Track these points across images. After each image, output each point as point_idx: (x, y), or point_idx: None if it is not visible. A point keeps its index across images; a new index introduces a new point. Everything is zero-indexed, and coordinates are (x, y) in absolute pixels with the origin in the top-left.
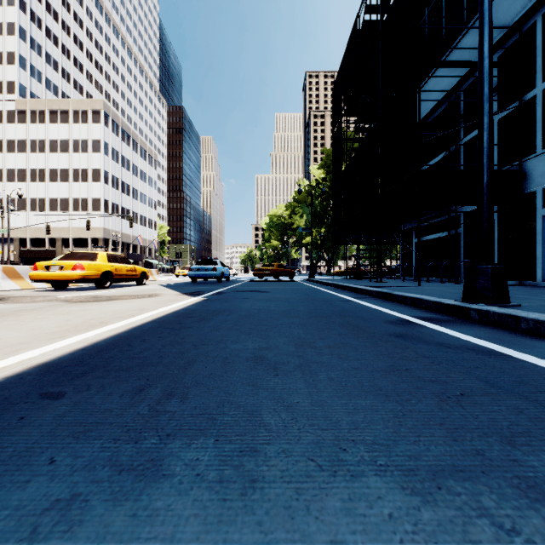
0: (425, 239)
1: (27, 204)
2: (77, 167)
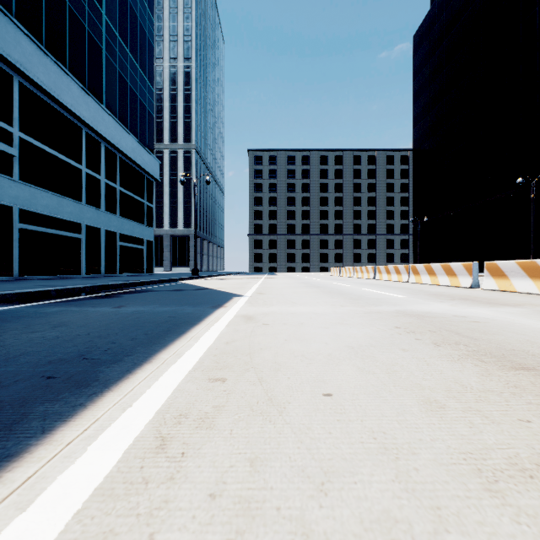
0: None
1: None
2: None
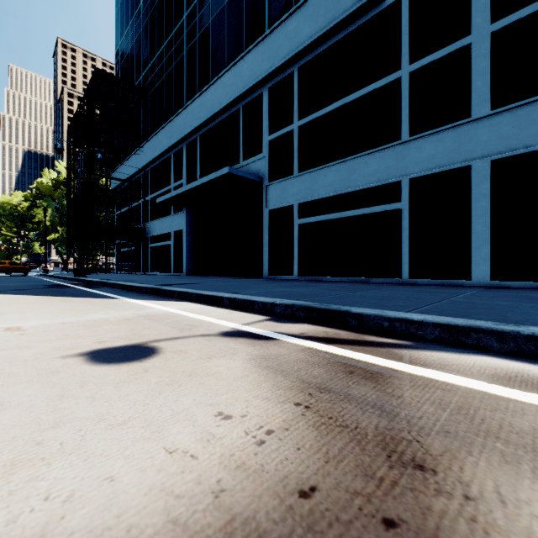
0: (124, 250)
1: None
2: None
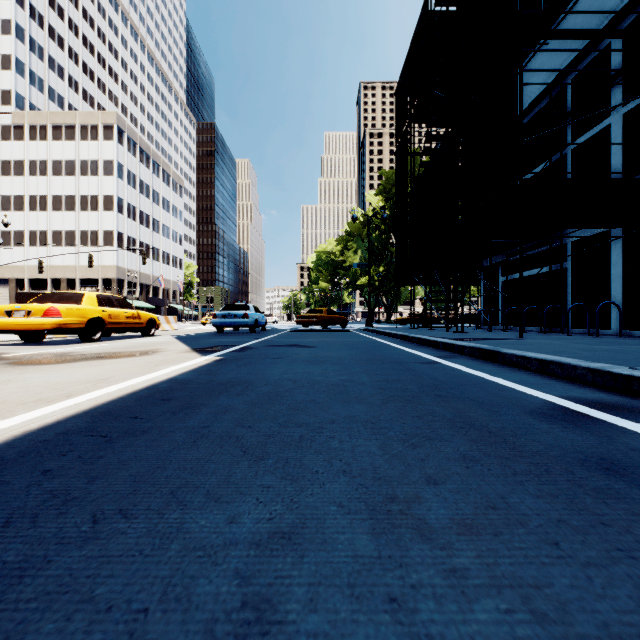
0: (516, 277)
1: (25, 238)
2: (85, 193)
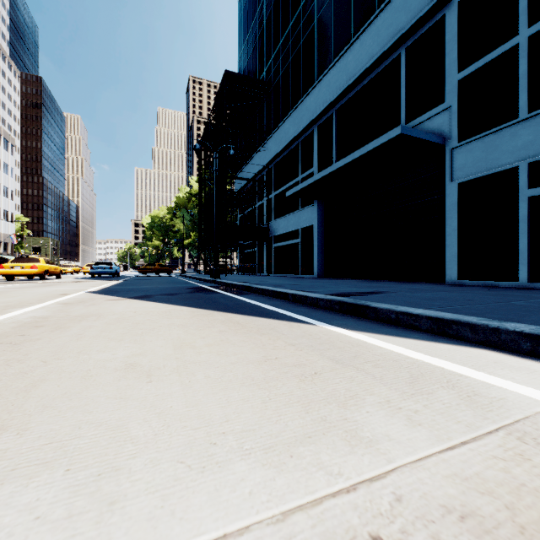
0: (247, 252)
1: None
2: None
